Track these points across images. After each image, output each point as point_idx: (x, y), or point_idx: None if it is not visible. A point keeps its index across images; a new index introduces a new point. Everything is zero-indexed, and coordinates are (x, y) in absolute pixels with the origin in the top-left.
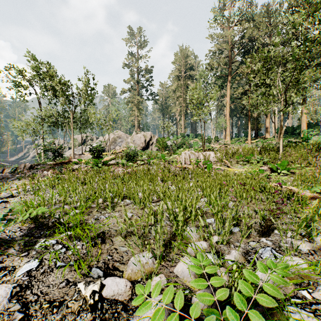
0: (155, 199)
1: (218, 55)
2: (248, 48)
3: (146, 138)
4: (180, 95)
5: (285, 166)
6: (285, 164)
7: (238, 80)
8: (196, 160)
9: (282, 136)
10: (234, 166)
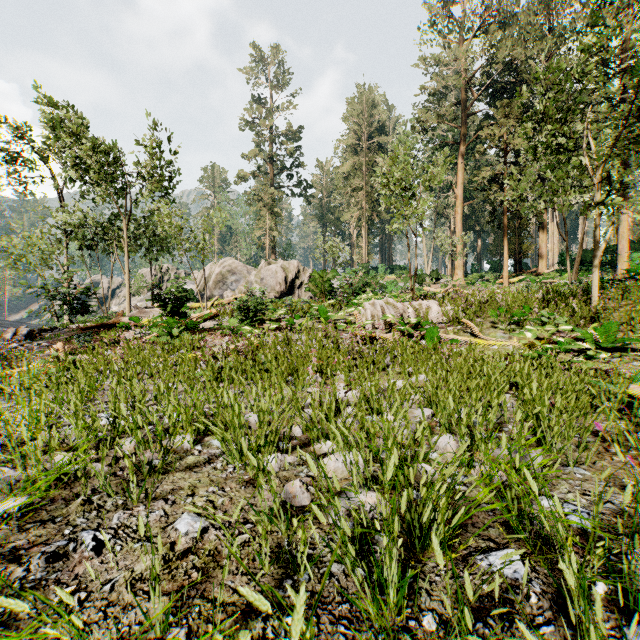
0: (298, 434)
1: (439, 101)
2: (502, 85)
3: (288, 273)
4: (359, 184)
5: (612, 334)
6: (611, 330)
7: (483, 151)
8: (399, 321)
9: (598, 265)
10: (489, 333)
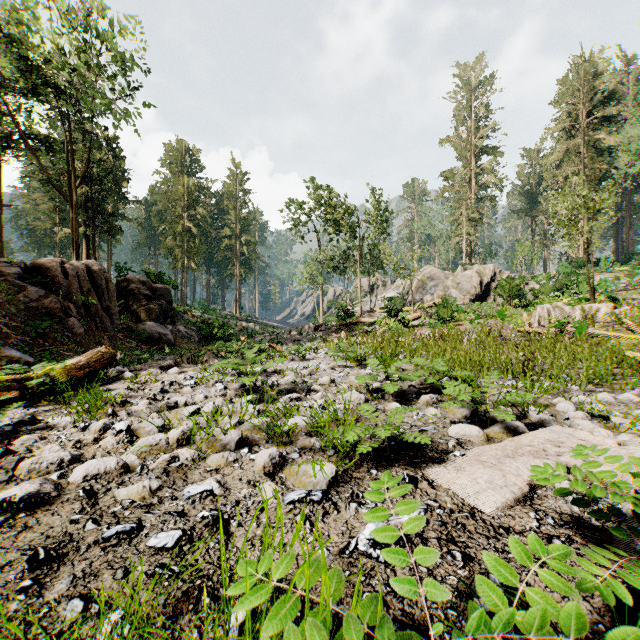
0: None
1: None
2: None
3: (483, 277)
4: (574, 170)
5: None
6: None
7: None
8: (558, 320)
9: None
10: None
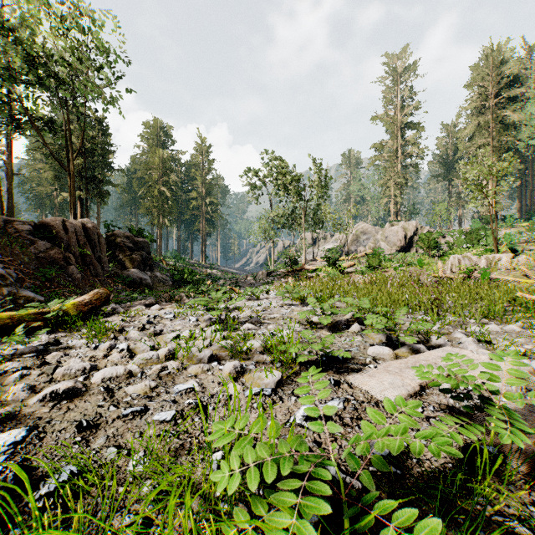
0: None
1: None
2: None
3: (407, 231)
4: (484, 142)
5: None
6: None
7: None
8: (467, 268)
9: None
10: None
